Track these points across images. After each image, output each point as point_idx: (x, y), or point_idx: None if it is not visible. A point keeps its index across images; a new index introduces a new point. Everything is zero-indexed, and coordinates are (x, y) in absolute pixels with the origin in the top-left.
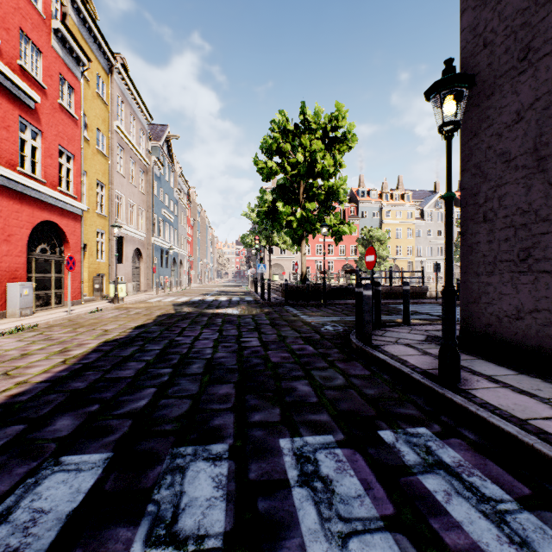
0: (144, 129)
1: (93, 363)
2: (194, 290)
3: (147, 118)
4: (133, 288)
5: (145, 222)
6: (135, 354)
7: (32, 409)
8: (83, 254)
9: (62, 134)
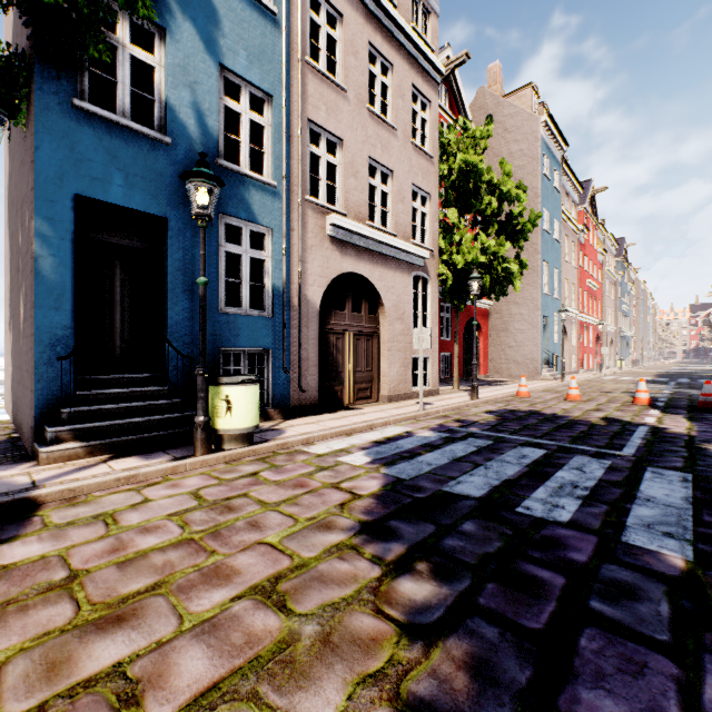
0: (613, 255)
1: (662, 377)
2: (651, 367)
3: (615, 247)
4: (612, 364)
5: (613, 319)
6: (671, 377)
7: (664, 378)
8: (602, 345)
9: (598, 294)
